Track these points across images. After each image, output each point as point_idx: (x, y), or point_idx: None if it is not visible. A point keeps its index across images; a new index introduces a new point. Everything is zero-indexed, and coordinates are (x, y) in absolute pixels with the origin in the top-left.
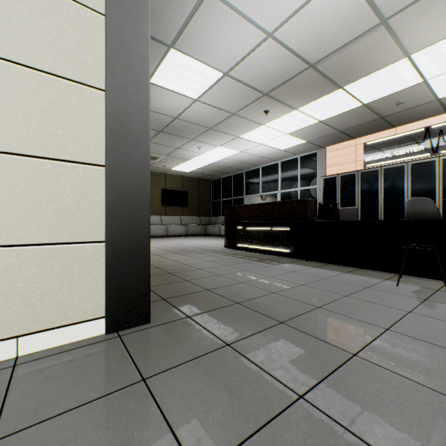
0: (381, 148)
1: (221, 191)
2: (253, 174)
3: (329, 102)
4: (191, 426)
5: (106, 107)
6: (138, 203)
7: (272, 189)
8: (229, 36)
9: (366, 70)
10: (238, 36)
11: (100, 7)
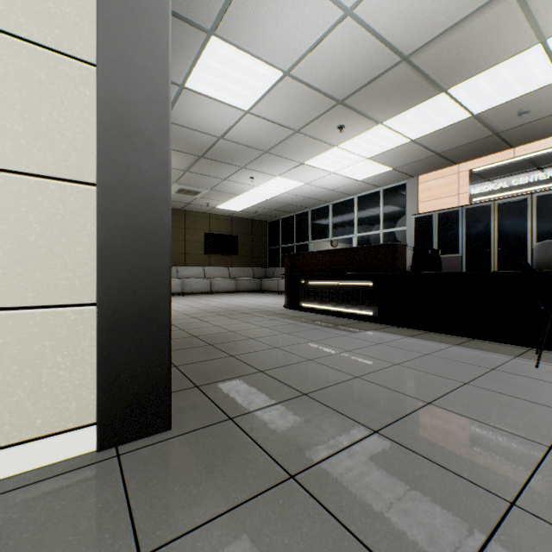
0: (493, 176)
1: (281, 235)
2: (321, 213)
3: (426, 112)
4: None
5: (97, 91)
6: (151, 243)
7: (346, 233)
8: (291, 15)
9: (482, 64)
10: (304, 15)
11: None
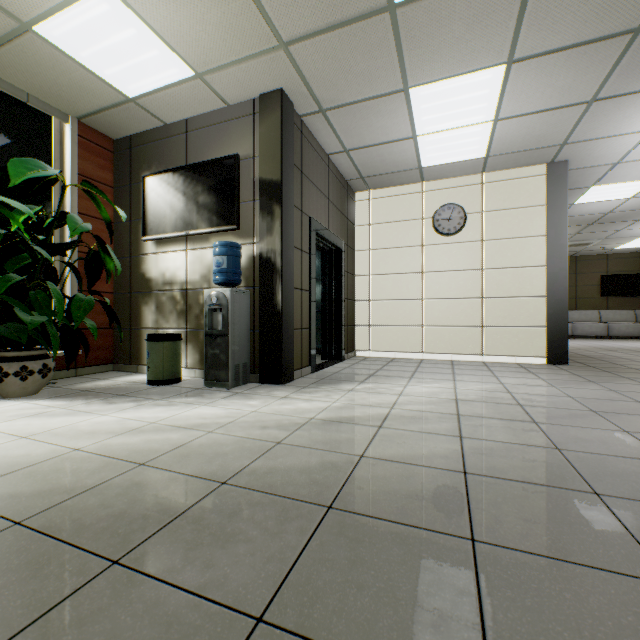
0: None
1: None
2: None
3: None
4: (577, 373)
5: (546, 273)
6: (561, 311)
7: None
8: None
9: None
10: None
11: (543, 233)
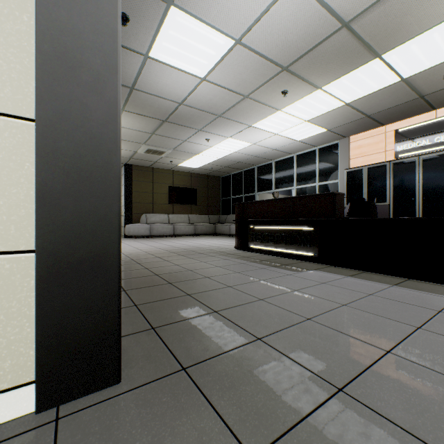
0: (417, 135)
1: (231, 188)
2: (265, 169)
3: (360, 77)
4: None
5: (35, 16)
6: (97, 185)
7: (287, 185)
8: None
9: (416, 29)
10: None
11: None
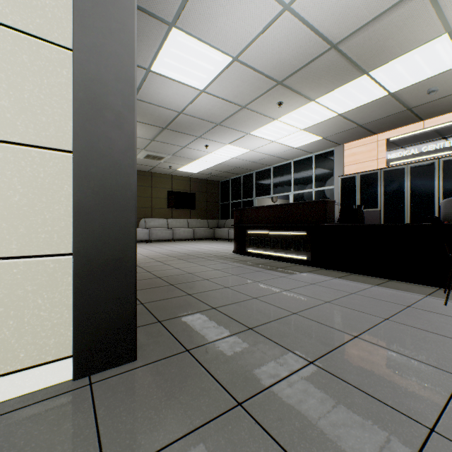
0: (406, 144)
1: (230, 193)
2: (263, 175)
3: (351, 91)
4: None
5: (73, 71)
6: (119, 202)
7: (284, 191)
8: (239, 10)
9: (398, 51)
10: (250, 9)
11: None
